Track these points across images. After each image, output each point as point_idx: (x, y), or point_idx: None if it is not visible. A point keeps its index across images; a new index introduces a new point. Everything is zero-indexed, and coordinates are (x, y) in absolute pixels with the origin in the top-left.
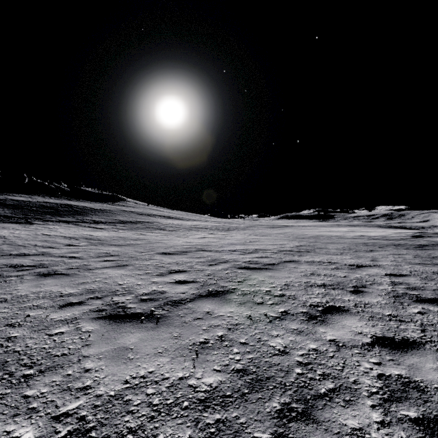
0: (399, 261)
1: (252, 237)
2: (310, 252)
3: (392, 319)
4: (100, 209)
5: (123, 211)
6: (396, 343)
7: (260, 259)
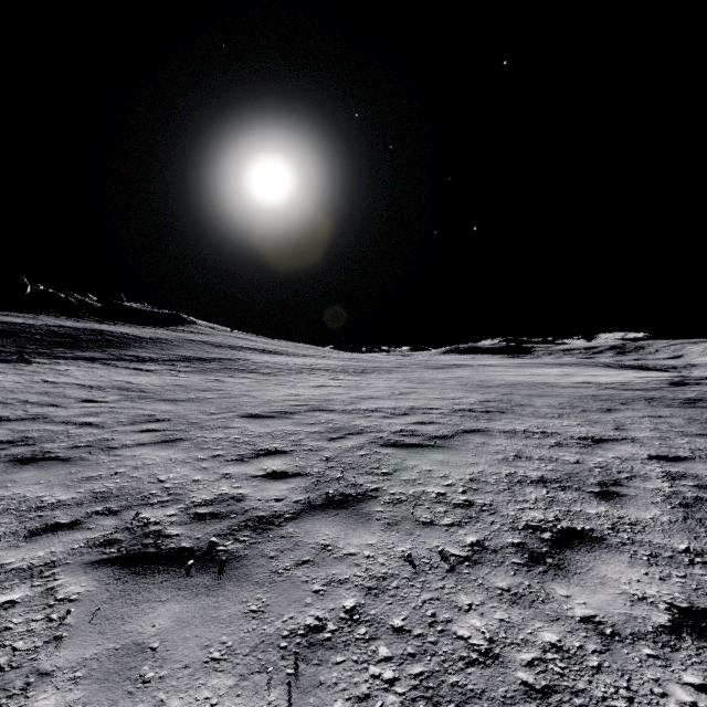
0: (664, 430)
1: (403, 385)
2: (506, 414)
3: (695, 560)
4: (150, 337)
5: (189, 342)
6: None
7: (420, 426)
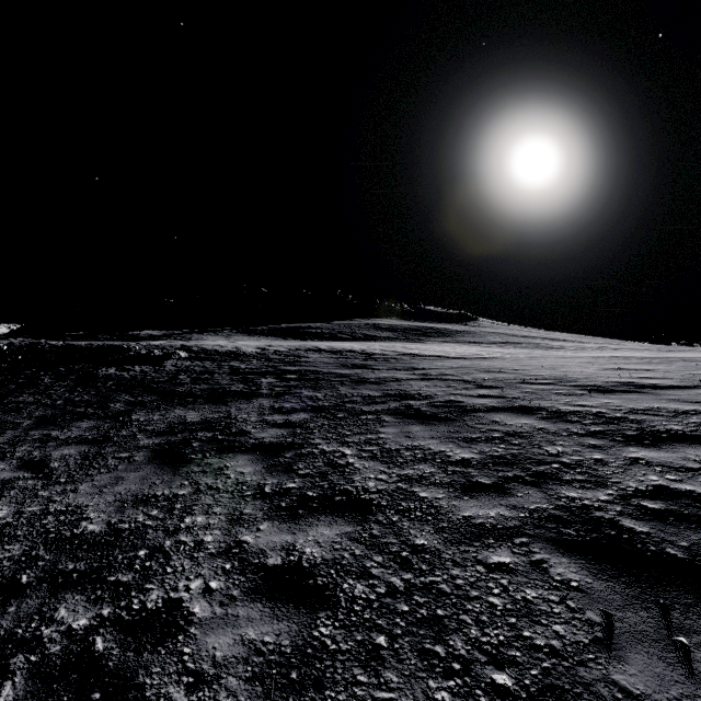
0: None
1: None
2: None
3: None
4: (461, 330)
5: (488, 333)
6: None
7: None
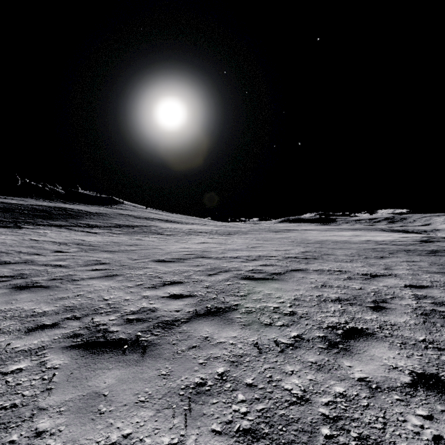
0: (415, 270)
1: (254, 242)
2: (317, 259)
3: (428, 346)
4: (96, 212)
5: (120, 215)
6: (444, 384)
7: (264, 267)
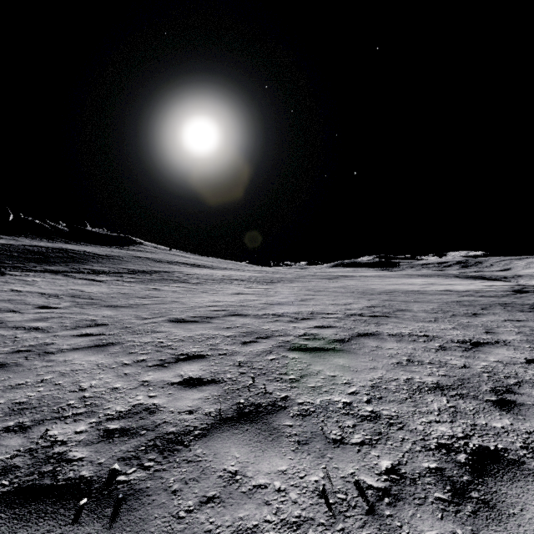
0: (528, 334)
1: (303, 292)
2: (390, 318)
3: None
4: (105, 254)
5: (136, 258)
6: None
7: (320, 330)
